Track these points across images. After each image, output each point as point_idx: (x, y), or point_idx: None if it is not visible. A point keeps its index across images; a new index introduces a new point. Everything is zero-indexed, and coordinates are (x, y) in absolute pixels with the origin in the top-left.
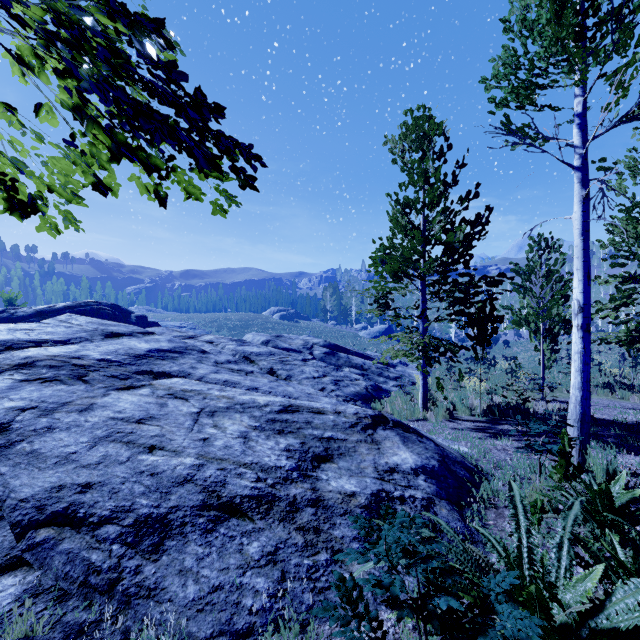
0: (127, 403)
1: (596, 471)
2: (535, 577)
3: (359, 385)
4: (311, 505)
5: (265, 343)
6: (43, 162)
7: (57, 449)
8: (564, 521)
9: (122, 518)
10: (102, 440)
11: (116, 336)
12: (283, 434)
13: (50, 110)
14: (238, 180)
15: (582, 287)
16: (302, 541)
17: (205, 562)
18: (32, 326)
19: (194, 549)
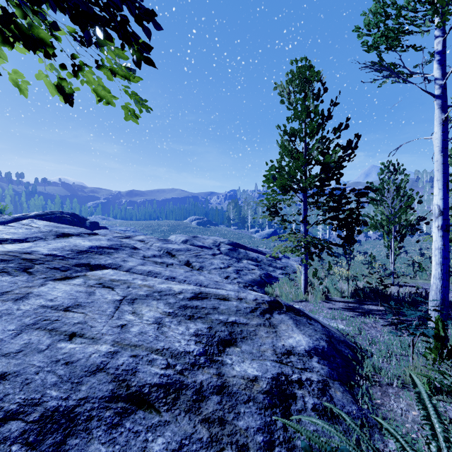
0: (60, 292)
1: None
2: None
3: (255, 273)
4: (216, 392)
5: (184, 242)
6: None
7: None
8: None
9: (28, 413)
10: (28, 328)
11: (66, 236)
12: (193, 319)
13: None
14: (132, 53)
15: (442, 194)
16: (207, 436)
17: None
18: None
19: (97, 448)
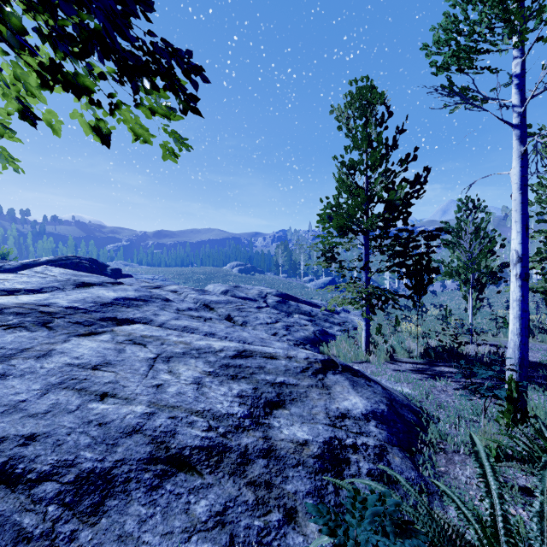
0: (86, 349)
1: (539, 414)
2: None
3: (308, 330)
4: (263, 456)
5: (224, 293)
6: None
7: (7, 397)
8: (541, 485)
9: (63, 474)
10: (54, 387)
11: (87, 286)
12: (236, 379)
13: None
14: (178, 102)
15: (520, 238)
16: (253, 498)
17: (147, 525)
18: (9, 276)
19: (137, 509)
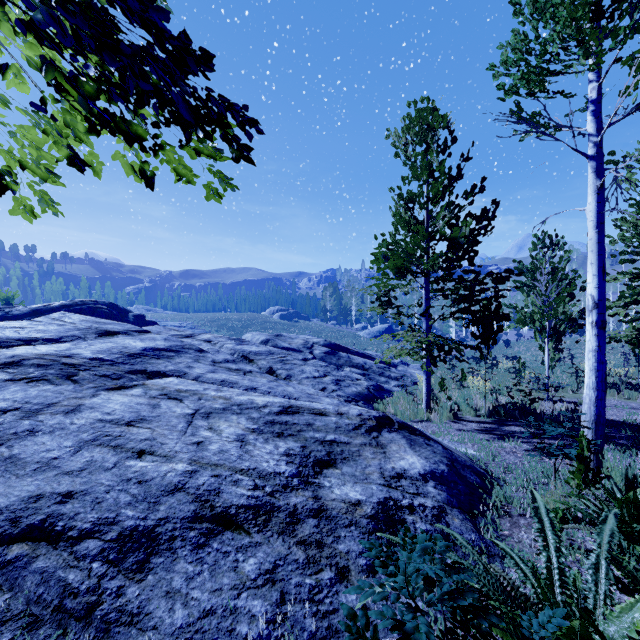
0: (117, 404)
1: (614, 476)
2: (569, 603)
3: (361, 385)
4: (313, 515)
5: (264, 342)
6: (11, 132)
7: (38, 454)
8: (599, 538)
9: (105, 532)
10: (88, 444)
11: (110, 334)
12: (283, 437)
13: (18, 73)
14: (231, 151)
15: (597, 282)
16: (303, 557)
17: (195, 582)
18: (23, 324)
19: (183, 567)
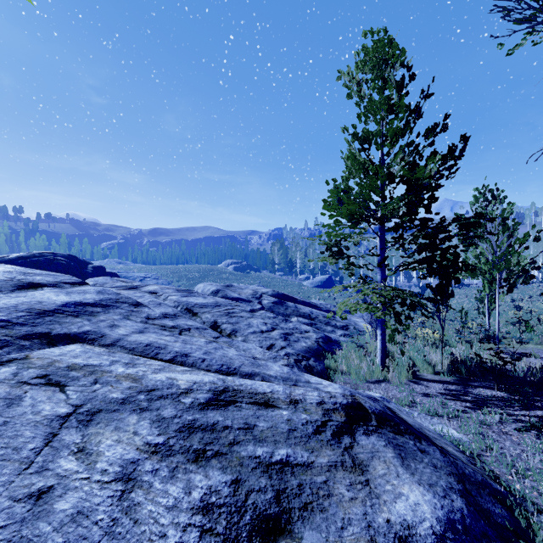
0: None
1: None
2: None
3: (310, 338)
4: None
5: (215, 293)
6: None
7: None
8: None
9: None
10: None
11: (33, 287)
12: (203, 461)
13: None
14: None
15: None
16: None
17: None
18: None
19: None
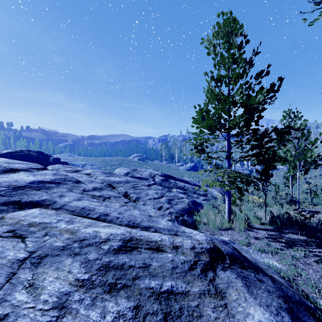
0: None
1: None
2: None
3: (184, 202)
4: None
5: (126, 174)
6: None
7: None
8: None
9: None
10: None
11: (13, 171)
12: (114, 292)
13: None
14: None
15: None
16: None
17: None
18: None
19: None
